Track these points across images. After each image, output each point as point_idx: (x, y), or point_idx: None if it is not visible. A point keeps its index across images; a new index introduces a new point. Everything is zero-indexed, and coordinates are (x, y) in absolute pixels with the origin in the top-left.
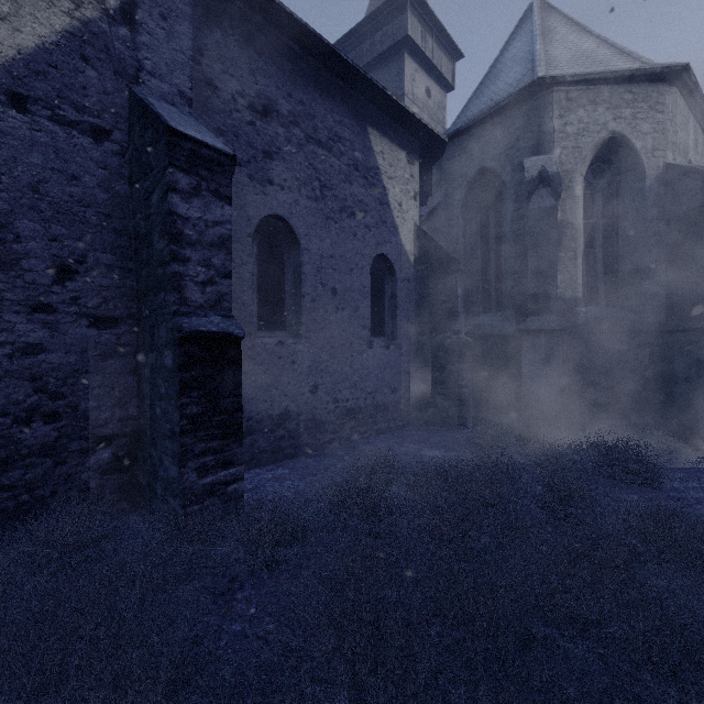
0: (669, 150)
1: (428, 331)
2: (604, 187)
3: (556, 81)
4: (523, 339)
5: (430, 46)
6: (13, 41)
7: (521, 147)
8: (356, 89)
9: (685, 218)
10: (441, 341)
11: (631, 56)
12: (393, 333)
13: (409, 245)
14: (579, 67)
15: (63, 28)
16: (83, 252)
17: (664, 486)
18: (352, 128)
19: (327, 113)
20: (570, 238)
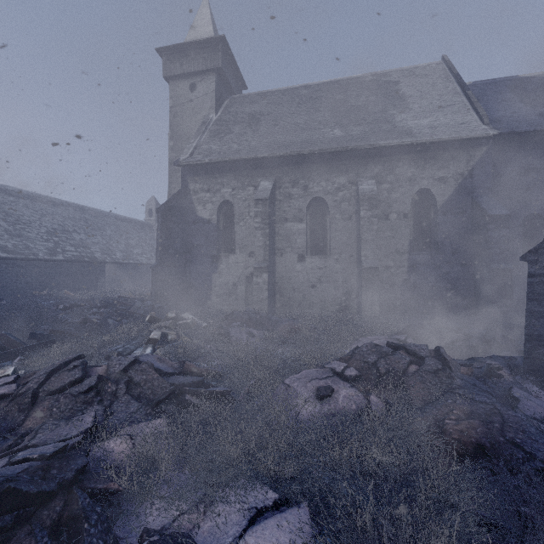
0: None
1: None
2: None
3: None
4: None
5: None
6: (443, 199)
7: None
8: None
9: None
10: None
11: None
12: None
13: None
14: None
15: (453, 189)
16: (458, 247)
17: None
18: None
19: None
20: None
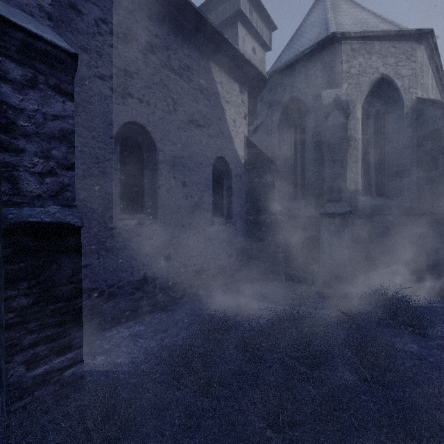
0: (419, 88)
1: (254, 212)
2: (375, 113)
3: (344, 36)
4: (322, 220)
5: (255, 19)
6: None
7: (319, 83)
8: (202, 33)
9: (431, 135)
10: (263, 220)
11: (393, 24)
12: (229, 214)
13: (241, 151)
14: (358, 29)
15: None
16: None
17: (431, 334)
18: (198, 61)
19: (178, 48)
20: (353, 147)
